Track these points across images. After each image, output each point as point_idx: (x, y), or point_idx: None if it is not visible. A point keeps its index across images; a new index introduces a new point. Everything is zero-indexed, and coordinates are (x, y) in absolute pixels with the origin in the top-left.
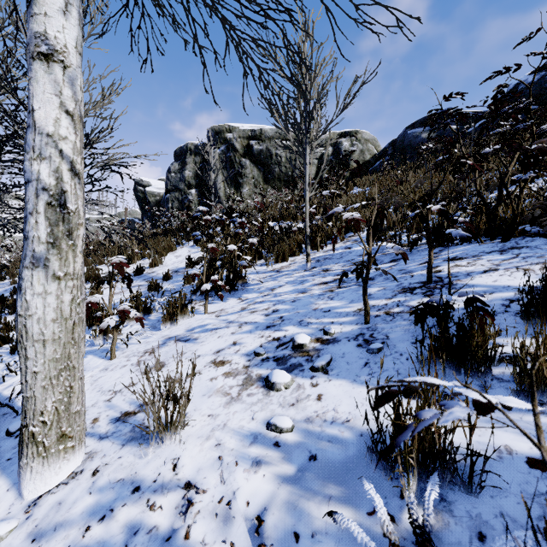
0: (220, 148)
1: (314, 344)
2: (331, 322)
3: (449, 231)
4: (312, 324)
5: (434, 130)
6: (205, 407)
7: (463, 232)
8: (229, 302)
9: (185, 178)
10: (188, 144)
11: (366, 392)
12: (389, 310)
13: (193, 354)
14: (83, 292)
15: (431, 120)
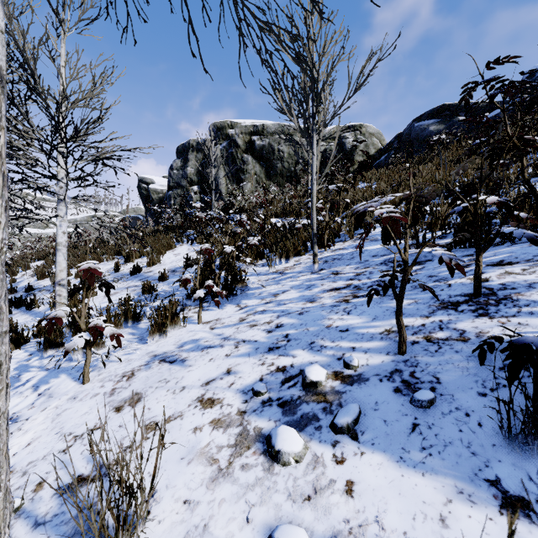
0: (222, 144)
1: (331, 381)
2: (351, 348)
3: (509, 230)
4: (326, 349)
5: (443, 122)
6: (181, 482)
7: (529, 231)
8: (226, 309)
9: (188, 174)
10: (190, 140)
11: (425, 488)
12: (430, 335)
13: (177, 384)
14: (3, 323)
15: (468, 94)
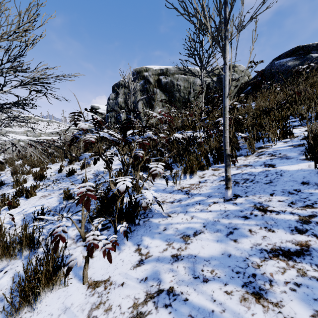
0: (140, 82)
1: None
2: None
3: None
4: None
5: (298, 59)
6: None
7: None
8: (123, 254)
9: (118, 102)
10: (120, 81)
11: None
12: None
13: None
14: None
15: None
